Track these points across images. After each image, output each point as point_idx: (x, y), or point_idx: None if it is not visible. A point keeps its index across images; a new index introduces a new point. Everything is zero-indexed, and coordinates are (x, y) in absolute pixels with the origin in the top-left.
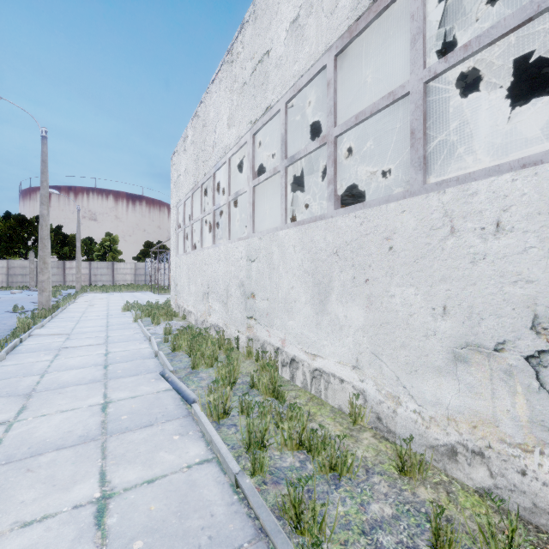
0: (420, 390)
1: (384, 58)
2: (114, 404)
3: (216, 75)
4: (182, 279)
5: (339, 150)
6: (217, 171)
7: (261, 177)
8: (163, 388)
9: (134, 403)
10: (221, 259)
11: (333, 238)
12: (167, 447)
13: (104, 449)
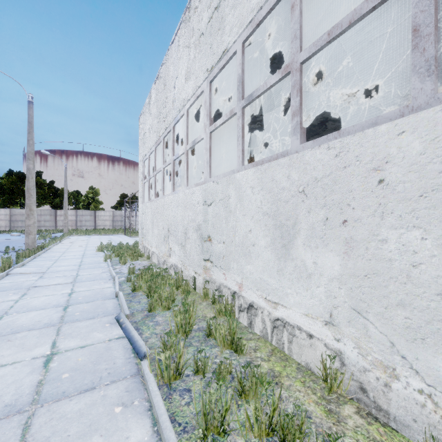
0: (431, 366)
1: (337, 7)
2: (60, 356)
3: (175, 35)
4: (147, 223)
5: (304, 78)
6: (176, 124)
7: (217, 122)
8: (116, 335)
9: (81, 355)
10: (180, 204)
11: (298, 176)
12: (104, 427)
13: (26, 430)
